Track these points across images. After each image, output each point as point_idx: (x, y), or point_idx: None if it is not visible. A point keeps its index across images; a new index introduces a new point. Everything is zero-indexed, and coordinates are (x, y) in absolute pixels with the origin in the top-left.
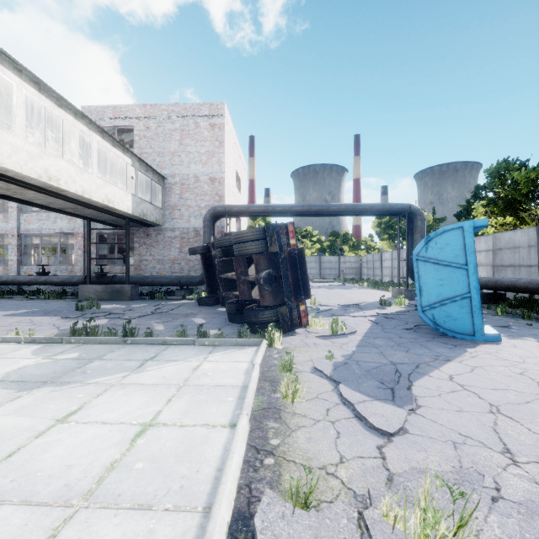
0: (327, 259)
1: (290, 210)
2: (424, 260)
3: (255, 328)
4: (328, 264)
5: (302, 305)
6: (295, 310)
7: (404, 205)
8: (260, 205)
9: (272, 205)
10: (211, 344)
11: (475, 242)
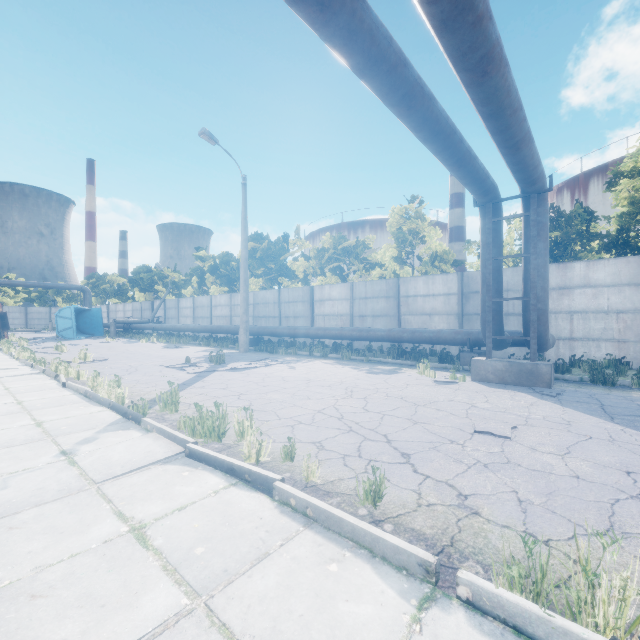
0: (35, 310)
1: None
2: (59, 317)
3: None
4: (36, 315)
5: (6, 332)
6: (2, 334)
7: (79, 286)
8: None
9: None
10: None
11: (128, 306)
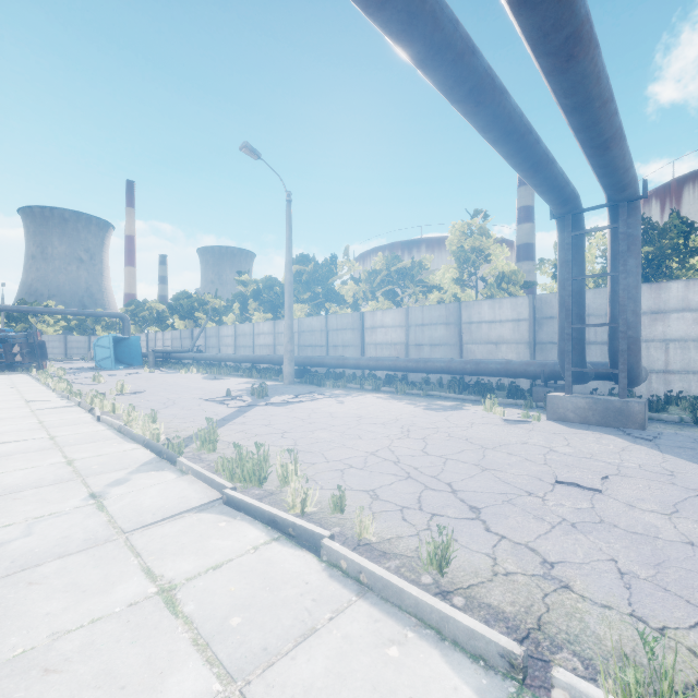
0: (75, 339)
1: (34, 311)
2: (97, 346)
3: (22, 371)
4: (76, 344)
5: (45, 362)
6: (41, 364)
7: (117, 314)
8: (6, 306)
9: (17, 307)
10: (4, 374)
11: (168, 334)
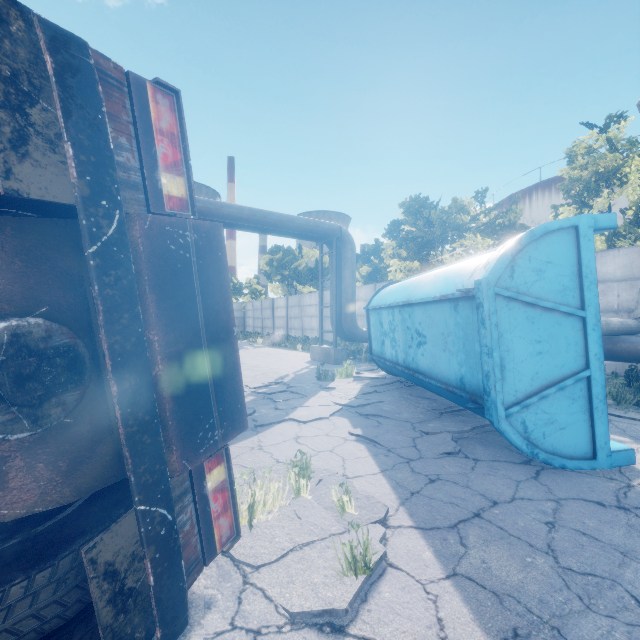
0: None
1: None
2: (507, 297)
3: None
4: None
5: (215, 466)
6: (183, 503)
7: (333, 226)
8: None
9: None
10: None
11: None
